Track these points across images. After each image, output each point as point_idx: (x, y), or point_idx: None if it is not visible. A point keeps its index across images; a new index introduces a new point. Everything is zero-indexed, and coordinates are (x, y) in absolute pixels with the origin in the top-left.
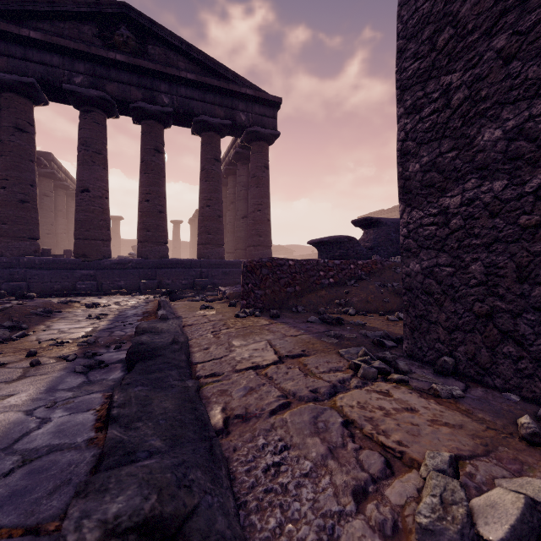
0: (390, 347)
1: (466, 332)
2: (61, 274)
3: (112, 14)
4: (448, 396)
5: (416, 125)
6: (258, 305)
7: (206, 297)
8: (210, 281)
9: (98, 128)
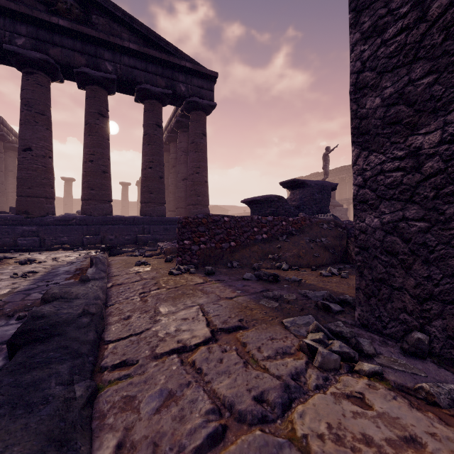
0: (337, 311)
1: (445, 303)
2: (1, 230)
3: None
4: (450, 405)
5: (376, 51)
6: (193, 261)
7: (146, 251)
8: (151, 236)
9: (41, 90)
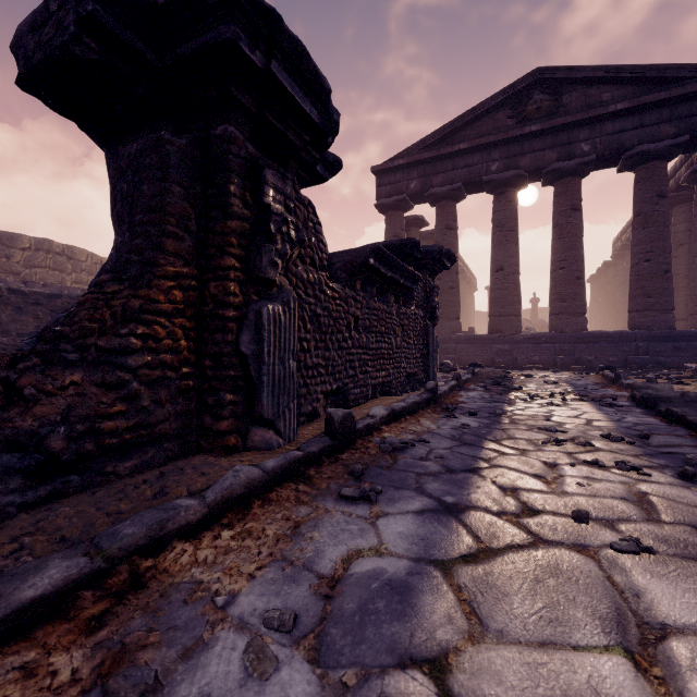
0: None
1: None
2: (481, 349)
3: (525, 87)
4: None
5: None
6: None
7: (659, 375)
8: (651, 358)
9: (511, 207)
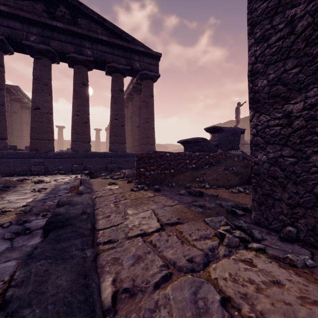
0: (240, 215)
1: (306, 208)
2: (21, 161)
3: None
4: (303, 266)
5: (264, 51)
6: (146, 182)
7: (114, 176)
8: (117, 165)
9: (45, 69)
